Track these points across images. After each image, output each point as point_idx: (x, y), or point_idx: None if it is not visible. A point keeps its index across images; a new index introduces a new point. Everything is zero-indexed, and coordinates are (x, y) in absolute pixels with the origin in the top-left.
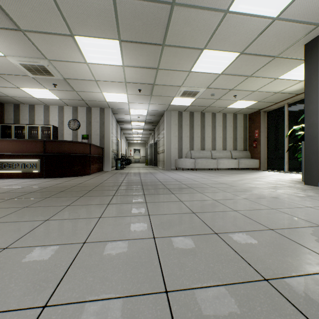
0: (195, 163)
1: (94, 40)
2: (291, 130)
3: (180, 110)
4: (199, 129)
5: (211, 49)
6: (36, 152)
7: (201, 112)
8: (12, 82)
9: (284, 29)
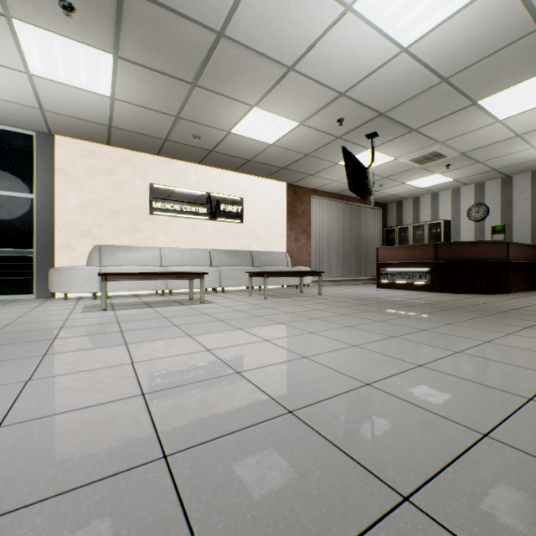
0: None
1: (511, 89)
2: None
3: None
4: None
5: None
6: (425, 259)
7: None
8: (397, 181)
9: None
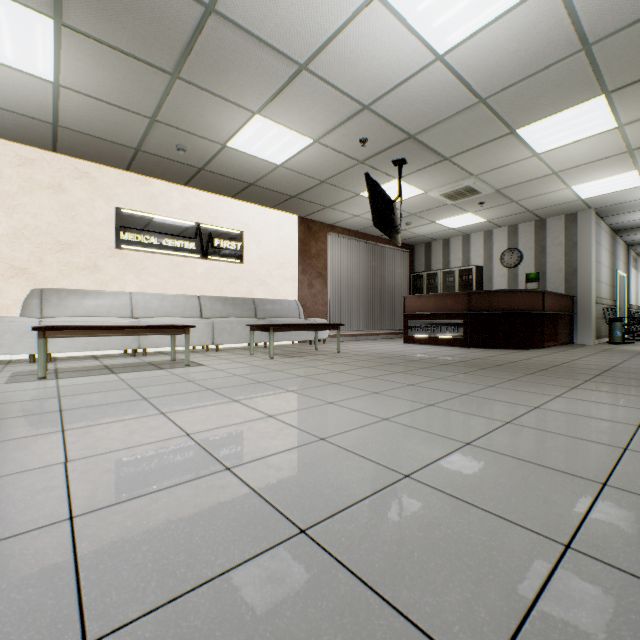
0: None
1: (551, 119)
2: None
3: None
4: None
5: None
6: (457, 310)
7: None
8: (426, 219)
9: None
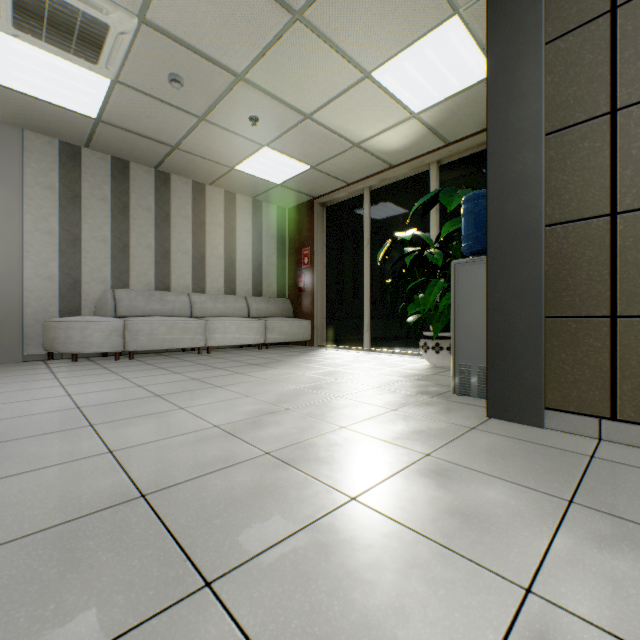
0: (127, 334)
1: None
2: (389, 243)
3: (69, 137)
4: (151, 222)
5: None
6: None
7: (158, 169)
8: None
9: None
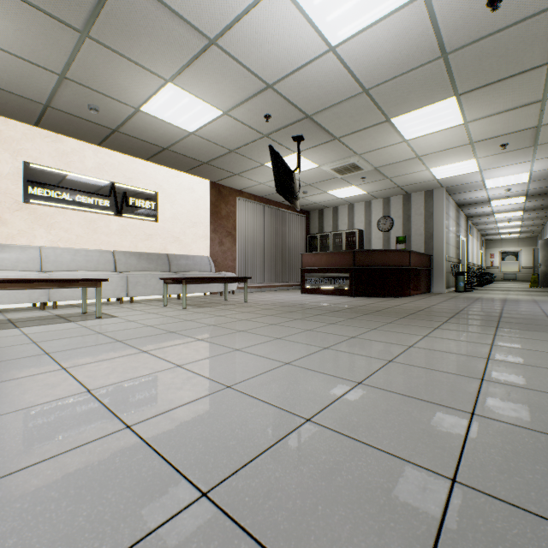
0: None
1: (417, 112)
2: None
3: None
4: None
5: None
6: (345, 265)
7: None
8: (320, 189)
9: None
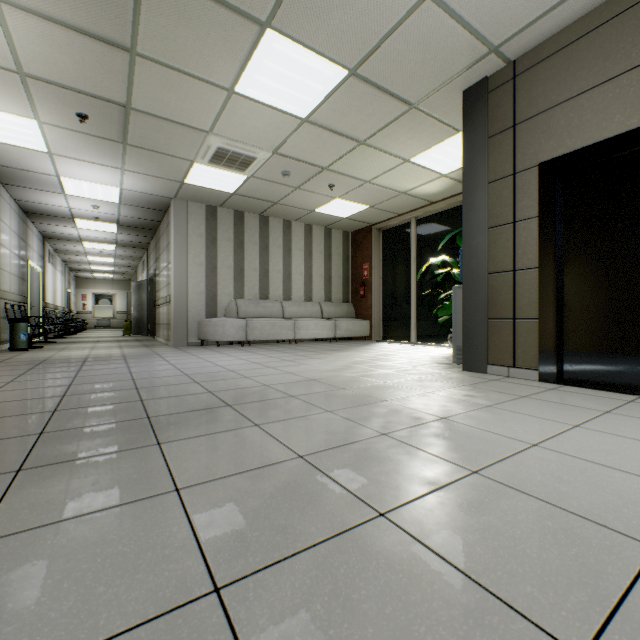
0: (248, 329)
1: None
2: (426, 265)
3: (212, 202)
4: (257, 252)
5: (286, 34)
6: None
7: (261, 215)
8: None
9: (439, 35)
